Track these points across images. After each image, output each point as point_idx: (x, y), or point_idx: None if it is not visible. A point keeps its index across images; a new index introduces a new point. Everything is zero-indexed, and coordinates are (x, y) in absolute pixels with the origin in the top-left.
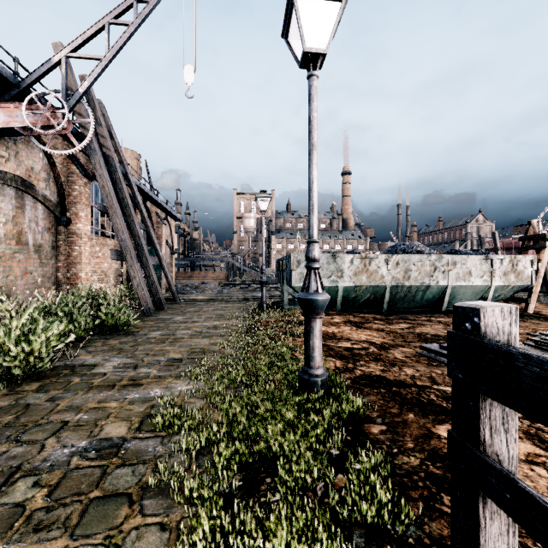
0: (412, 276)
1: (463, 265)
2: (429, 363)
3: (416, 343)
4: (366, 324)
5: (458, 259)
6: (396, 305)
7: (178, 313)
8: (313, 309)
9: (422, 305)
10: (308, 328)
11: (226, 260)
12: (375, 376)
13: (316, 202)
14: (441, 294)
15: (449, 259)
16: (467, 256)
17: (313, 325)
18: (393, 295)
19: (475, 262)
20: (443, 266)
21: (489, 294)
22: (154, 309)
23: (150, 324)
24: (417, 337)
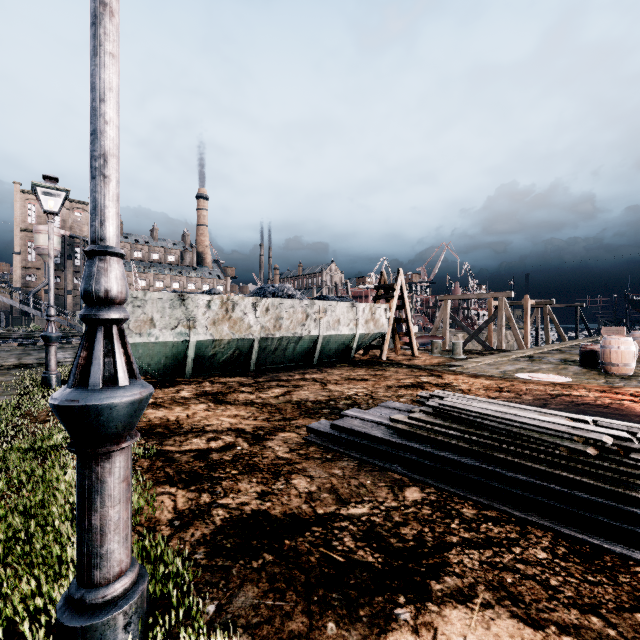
0: (284, 326)
1: (333, 313)
2: (323, 457)
3: (298, 420)
4: (230, 394)
5: (329, 306)
6: (266, 361)
7: None
8: (102, 431)
9: (293, 359)
10: (88, 482)
11: None
12: (251, 516)
13: (113, 152)
14: (313, 346)
15: (321, 305)
16: (337, 303)
17: (103, 472)
18: (262, 350)
19: (343, 309)
20: (315, 314)
21: (354, 343)
22: None
23: None
24: (297, 409)
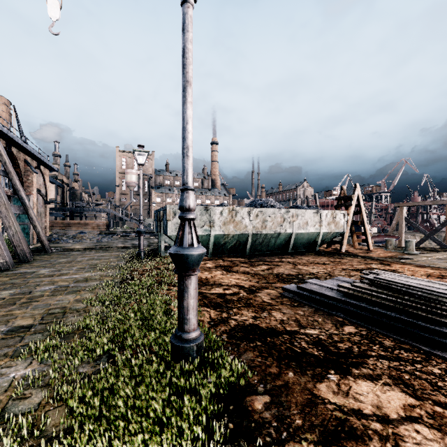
0: (268, 226)
1: (303, 217)
2: (291, 304)
3: (277, 284)
4: (234, 267)
5: (299, 213)
6: (256, 249)
7: (45, 265)
8: (188, 265)
9: (274, 248)
10: (182, 287)
11: (107, 211)
12: (249, 325)
13: (191, 145)
14: (288, 240)
15: (294, 212)
16: (305, 210)
17: (188, 284)
18: (254, 241)
19: (310, 215)
20: (290, 218)
21: (319, 238)
22: (16, 262)
23: (2, 281)
24: (276, 278)
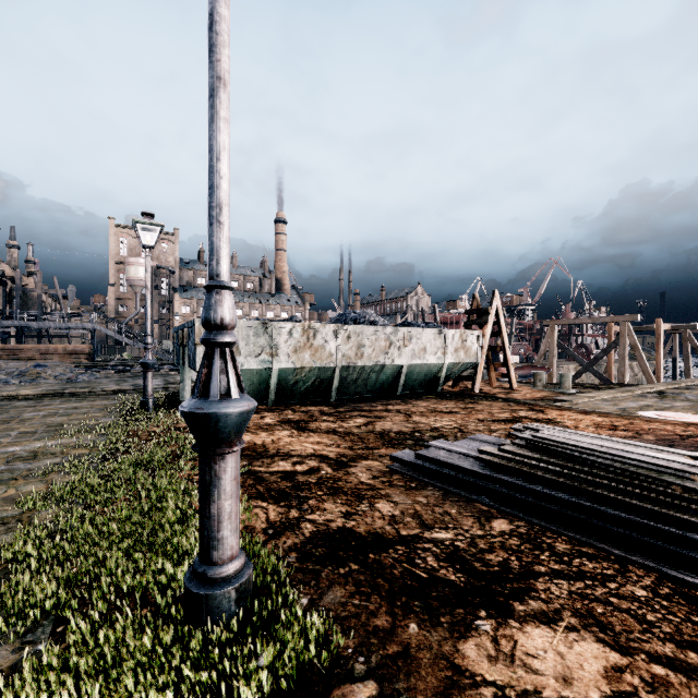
0: (366, 354)
1: (419, 340)
2: (406, 485)
3: (382, 450)
4: (312, 423)
5: (414, 333)
6: (347, 391)
7: None
8: (219, 435)
9: (376, 389)
10: (208, 477)
11: (91, 327)
12: (337, 531)
13: (226, 202)
14: (396, 376)
15: (405, 332)
16: (423, 329)
17: (220, 470)
18: (343, 379)
19: (430, 336)
20: (399, 341)
21: (442, 373)
22: None
23: None
24: (380, 439)
